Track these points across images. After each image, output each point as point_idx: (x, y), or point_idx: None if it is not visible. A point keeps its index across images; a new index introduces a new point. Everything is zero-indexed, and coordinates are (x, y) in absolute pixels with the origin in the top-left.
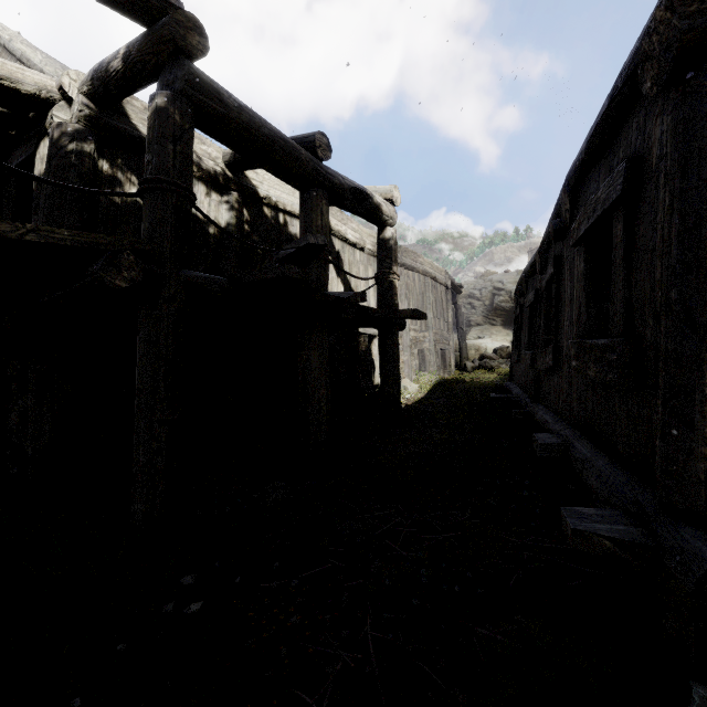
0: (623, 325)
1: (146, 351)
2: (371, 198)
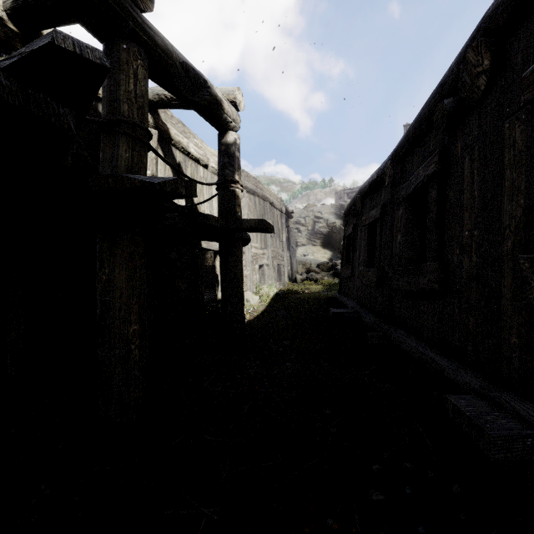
0: None
1: None
2: (210, 87)
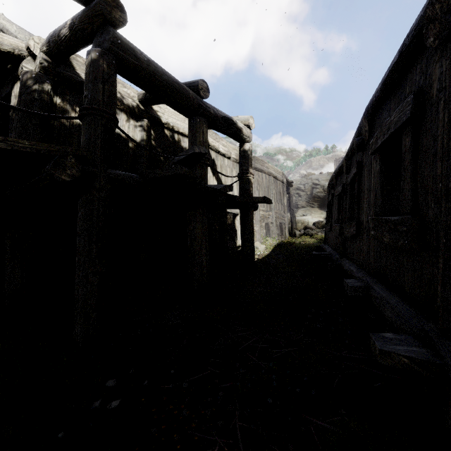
0: (411, 207)
1: (83, 224)
2: (235, 123)
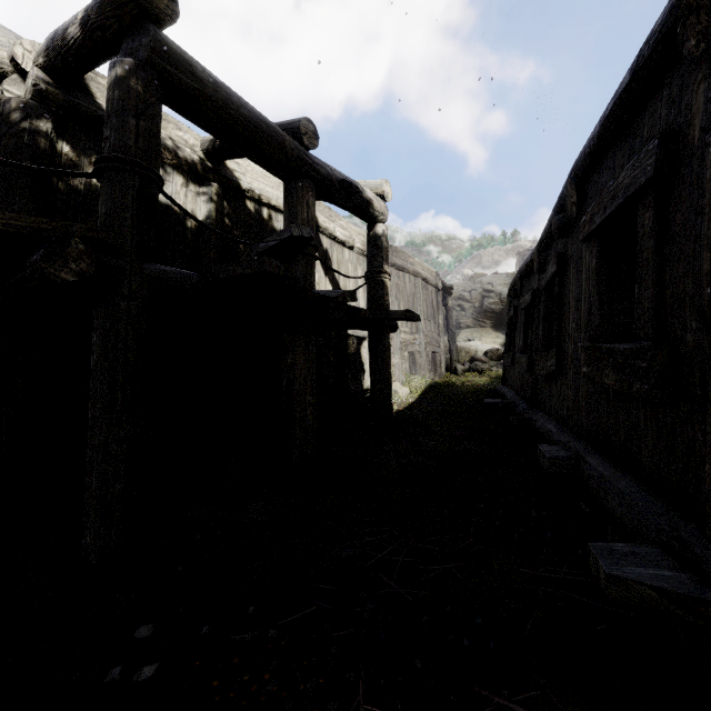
0: (654, 327)
1: (101, 357)
2: (361, 192)
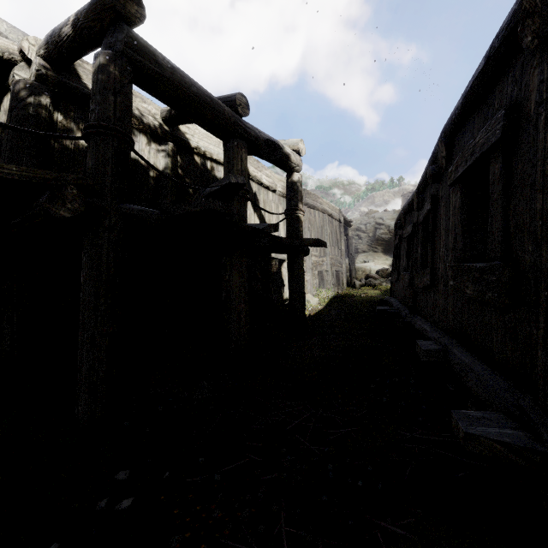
0: (501, 250)
1: (89, 273)
2: (282, 148)
